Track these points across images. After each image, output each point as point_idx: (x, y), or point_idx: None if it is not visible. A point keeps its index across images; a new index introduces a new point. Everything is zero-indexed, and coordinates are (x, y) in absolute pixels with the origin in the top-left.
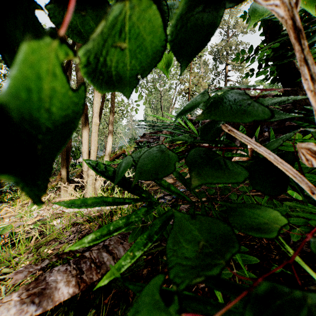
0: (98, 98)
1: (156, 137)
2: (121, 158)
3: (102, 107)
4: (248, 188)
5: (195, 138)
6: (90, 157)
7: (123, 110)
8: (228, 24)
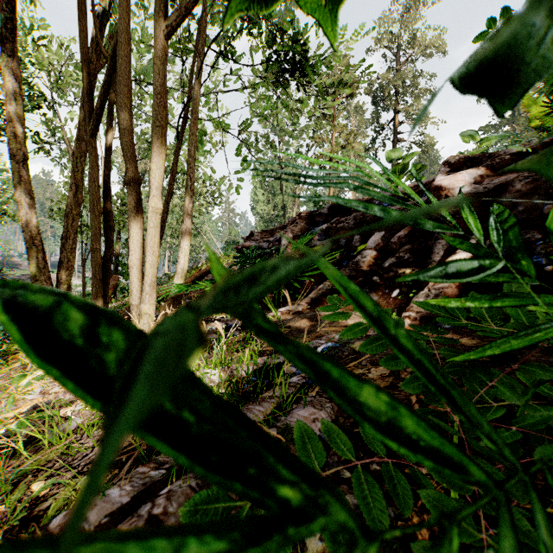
0: (161, 157)
1: (274, 238)
2: (209, 278)
3: (172, 182)
4: (552, 373)
5: (349, 239)
6: (144, 277)
7: (214, 192)
8: (399, 41)
